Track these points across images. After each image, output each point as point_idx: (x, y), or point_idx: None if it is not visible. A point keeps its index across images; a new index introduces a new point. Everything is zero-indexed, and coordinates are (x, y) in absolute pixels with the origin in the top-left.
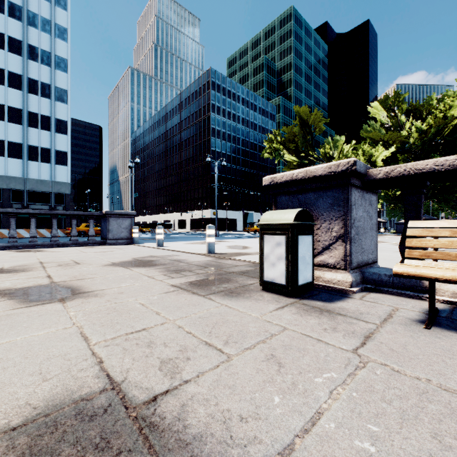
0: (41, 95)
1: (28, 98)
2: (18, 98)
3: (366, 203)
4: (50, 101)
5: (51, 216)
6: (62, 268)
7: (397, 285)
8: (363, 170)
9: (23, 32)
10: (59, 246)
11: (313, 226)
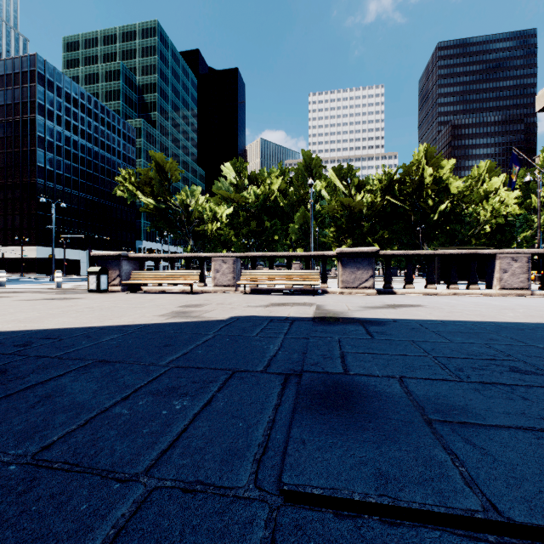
0: None
1: None
2: None
3: (132, 264)
4: None
5: None
6: None
7: (136, 289)
8: (126, 255)
9: None
10: None
11: (108, 272)
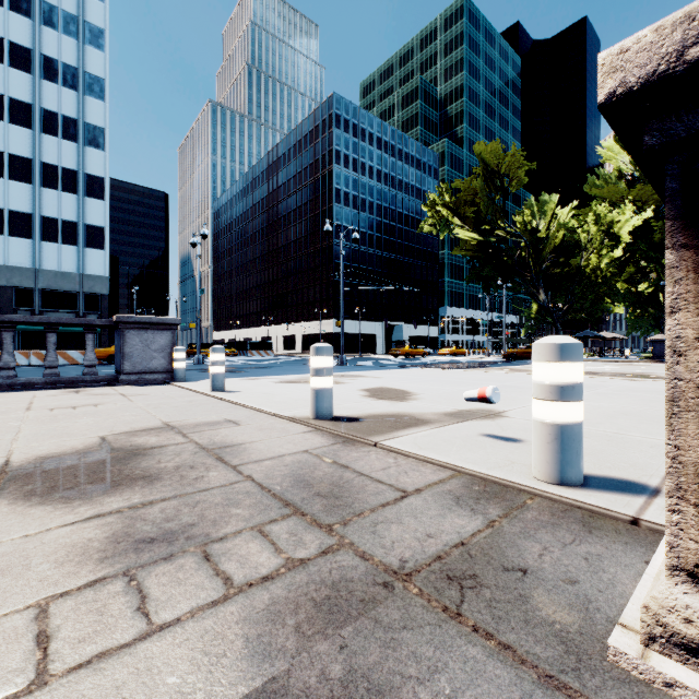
0: (63, 136)
1: (42, 140)
2: (26, 142)
3: None
4: (77, 145)
5: None
6: None
7: None
8: None
9: (33, 35)
10: (15, 388)
11: None
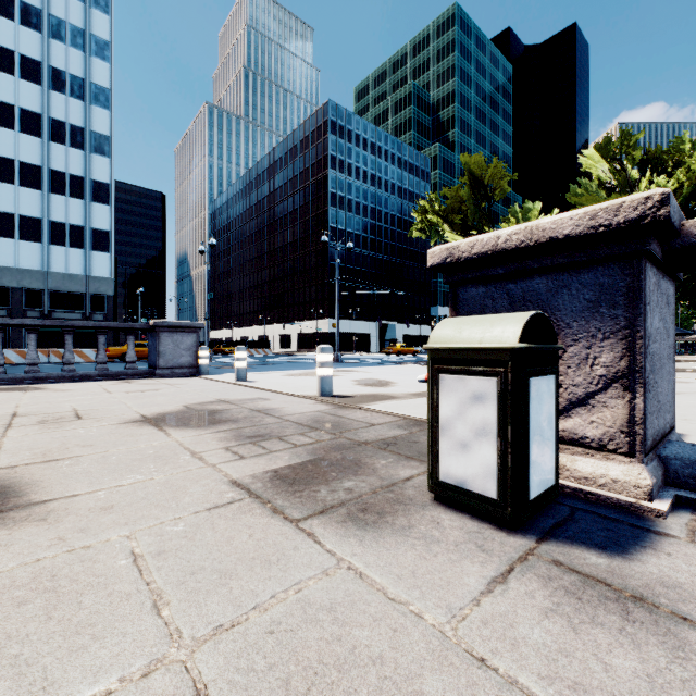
0: (70, 144)
1: (51, 149)
2: (36, 150)
3: (663, 301)
4: (83, 153)
5: (63, 329)
6: (39, 430)
7: None
8: (677, 220)
9: (42, 48)
10: (76, 380)
11: (556, 354)
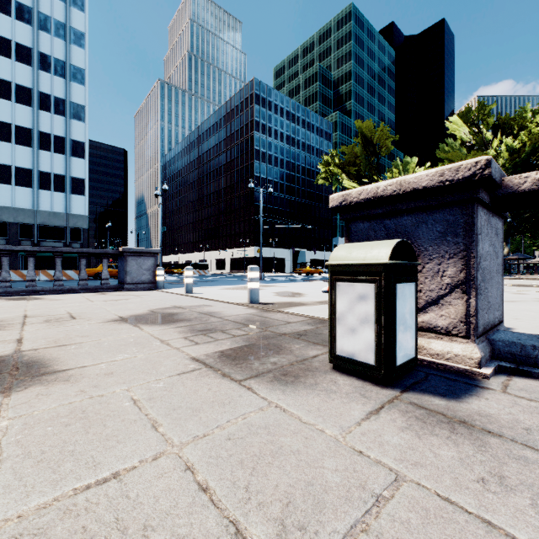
0: (54, 112)
1: (39, 115)
2: (28, 116)
3: (492, 232)
4: (64, 118)
5: (54, 254)
6: (47, 326)
7: None
8: (498, 177)
9: (33, 38)
10: (64, 292)
11: (416, 268)
